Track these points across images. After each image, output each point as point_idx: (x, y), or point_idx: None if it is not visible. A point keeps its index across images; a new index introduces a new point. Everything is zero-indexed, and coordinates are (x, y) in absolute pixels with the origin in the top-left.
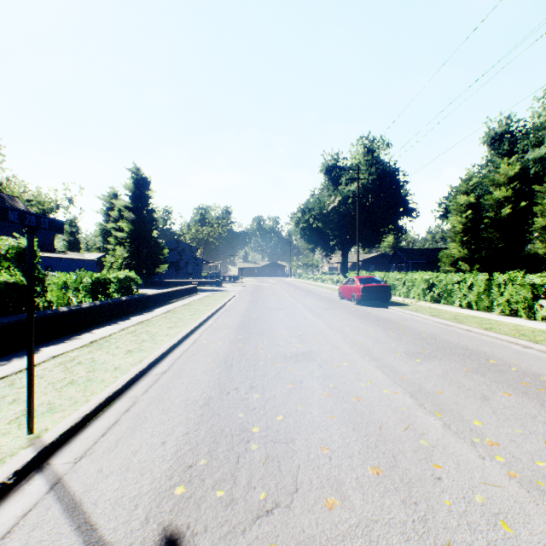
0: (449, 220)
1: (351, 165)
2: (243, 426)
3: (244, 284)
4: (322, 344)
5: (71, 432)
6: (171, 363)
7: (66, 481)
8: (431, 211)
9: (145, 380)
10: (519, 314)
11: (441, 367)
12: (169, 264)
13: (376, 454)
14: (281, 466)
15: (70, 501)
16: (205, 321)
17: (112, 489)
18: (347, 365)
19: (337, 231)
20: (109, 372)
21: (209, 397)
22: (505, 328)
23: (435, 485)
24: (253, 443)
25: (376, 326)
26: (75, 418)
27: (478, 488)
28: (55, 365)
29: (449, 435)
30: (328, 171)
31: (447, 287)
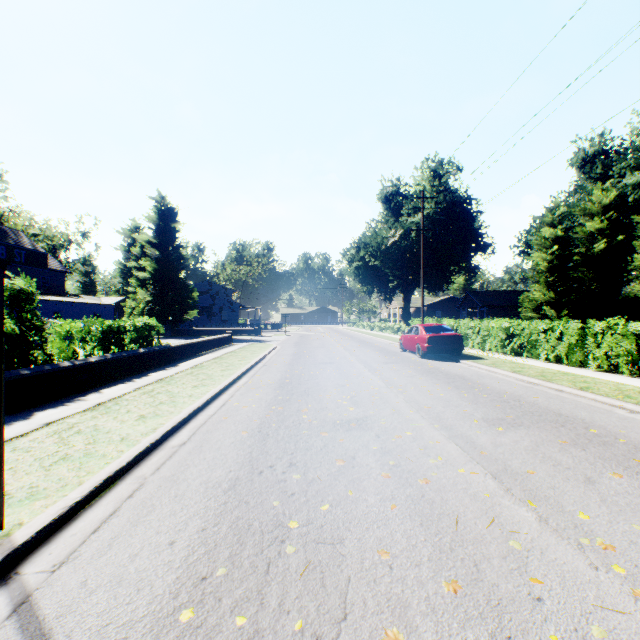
0: (531, 257)
1: (415, 192)
2: (277, 520)
3: (288, 333)
4: (381, 407)
5: (53, 528)
6: (192, 431)
7: (35, 600)
8: (509, 246)
9: (158, 455)
10: (621, 370)
11: (529, 438)
12: (200, 309)
13: (452, 561)
14: (326, 578)
15: (36, 631)
16: (238, 378)
17: (95, 612)
18: (411, 435)
19: (398, 271)
20: (113, 444)
21: (236, 477)
22: (605, 388)
23: (535, 610)
24: (289, 544)
25: (446, 384)
26: (60, 508)
27: (594, 615)
28: (48, 435)
29: (547, 534)
30: (387, 200)
31: (531, 336)
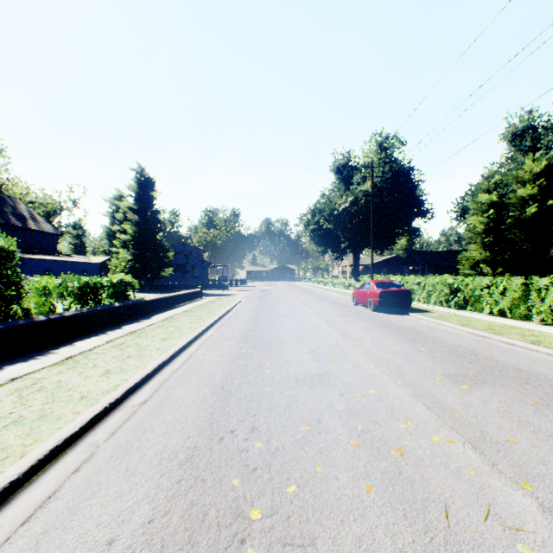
0: (469, 220)
1: (364, 163)
2: (237, 507)
3: (252, 288)
4: (341, 361)
5: None
6: (155, 388)
7: None
8: (447, 211)
9: (116, 416)
10: None
11: (498, 397)
12: (175, 267)
13: None
14: None
15: None
16: (205, 330)
17: None
18: (376, 394)
19: (348, 233)
20: (71, 404)
21: (194, 446)
22: None
23: None
24: (251, 545)
25: (401, 337)
26: None
27: None
28: (8, 392)
29: None
30: (338, 171)
31: (474, 292)
